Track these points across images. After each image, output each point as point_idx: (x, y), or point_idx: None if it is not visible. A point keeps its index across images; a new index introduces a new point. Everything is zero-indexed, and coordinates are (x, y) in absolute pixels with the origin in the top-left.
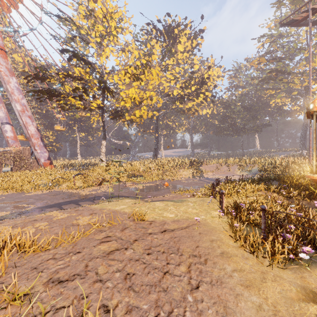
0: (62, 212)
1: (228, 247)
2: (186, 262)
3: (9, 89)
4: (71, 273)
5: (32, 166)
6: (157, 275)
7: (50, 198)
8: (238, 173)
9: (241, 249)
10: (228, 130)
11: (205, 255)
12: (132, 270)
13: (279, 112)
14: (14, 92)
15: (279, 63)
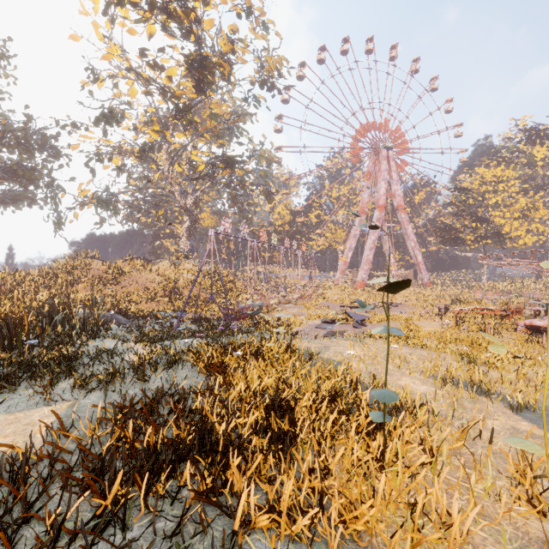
0: None
1: None
2: None
3: (408, 233)
4: None
5: (414, 284)
6: None
7: None
8: None
9: None
10: None
11: None
12: None
13: None
14: (410, 235)
15: None
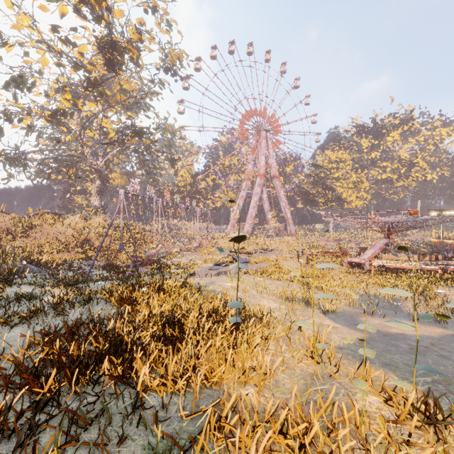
0: None
1: None
2: None
3: (280, 196)
4: None
5: (285, 235)
6: None
7: None
8: None
9: None
10: None
11: None
12: None
13: None
14: (282, 197)
15: None
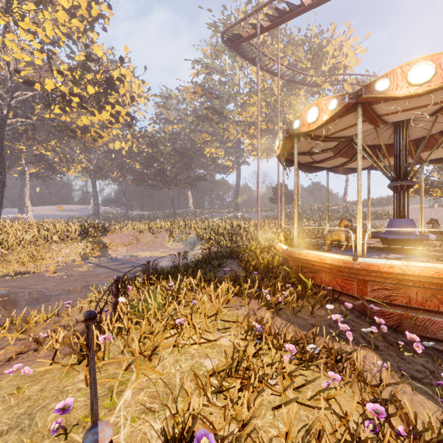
0: None
1: None
2: None
3: None
4: None
5: None
6: None
7: None
8: (169, 245)
9: None
10: (154, 178)
11: None
12: None
13: (213, 165)
14: None
15: (216, 101)
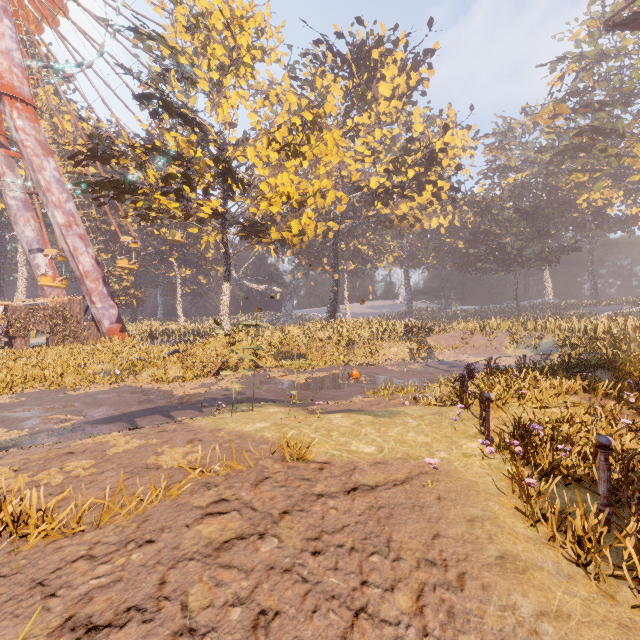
0: (130, 435)
1: (515, 540)
2: (411, 582)
3: (41, 182)
4: (121, 602)
5: (87, 335)
6: (336, 619)
7: (115, 401)
8: (510, 352)
9: (549, 547)
10: (485, 259)
11: (457, 561)
12: (275, 601)
13: (597, 220)
14: (51, 189)
15: (600, 113)
